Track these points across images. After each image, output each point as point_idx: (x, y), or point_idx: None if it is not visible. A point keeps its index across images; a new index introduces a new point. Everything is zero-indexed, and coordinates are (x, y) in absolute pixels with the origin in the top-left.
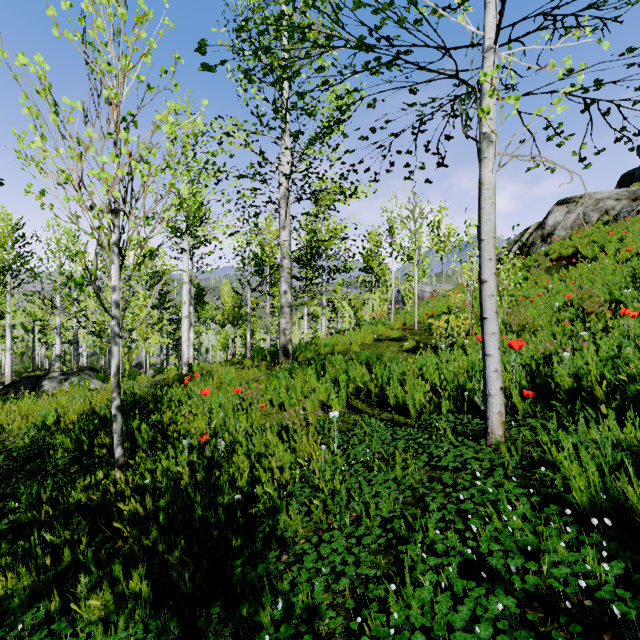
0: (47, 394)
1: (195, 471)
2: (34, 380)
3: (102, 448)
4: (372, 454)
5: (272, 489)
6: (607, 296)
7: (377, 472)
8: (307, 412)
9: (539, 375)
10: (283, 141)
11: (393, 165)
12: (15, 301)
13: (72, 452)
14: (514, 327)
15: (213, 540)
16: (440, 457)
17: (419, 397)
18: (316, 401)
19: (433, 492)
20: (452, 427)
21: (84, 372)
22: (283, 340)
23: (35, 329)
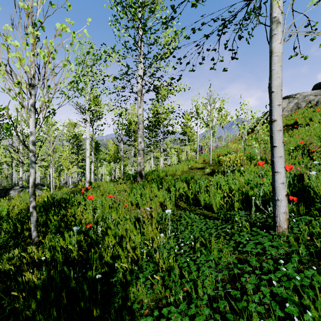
0: (11, 198)
1: (81, 247)
2: (5, 190)
3: (26, 232)
4: (193, 238)
5: (127, 264)
6: (320, 143)
7: (199, 254)
8: (152, 209)
9: (295, 187)
10: (139, 60)
11: (204, 59)
12: (2, 150)
13: (11, 233)
14: (268, 160)
15: (80, 309)
16: (242, 242)
17: (218, 200)
18: (157, 202)
19: (243, 272)
20: (246, 220)
21: (38, 186)
22: (139, 168)
23: (13, 164)
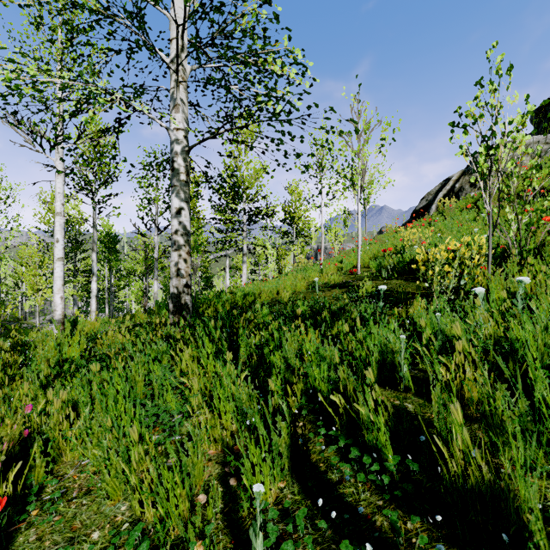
0: None
1: None
2: None
3: None
4: None
5: None
6: None
7: None
8: None
9: None
10: None
11: None
12: None
13: None
14: None
15: None
16: None
17: None
18: (201, 458)
19: None
20: None
21: None
22: (175, 286)
23: None
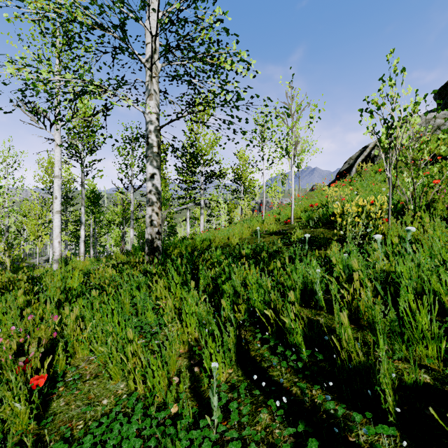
0: None
1: None
2: None
3: None
4: None
5: None
6: None
7: None
8: None
9: None
10: None
11: None
12: None
13: None
14: None
15: None
16: None
17: None
18: (175, 352)
19: None
20: None
21: None
22: (149, 233)
23: None
